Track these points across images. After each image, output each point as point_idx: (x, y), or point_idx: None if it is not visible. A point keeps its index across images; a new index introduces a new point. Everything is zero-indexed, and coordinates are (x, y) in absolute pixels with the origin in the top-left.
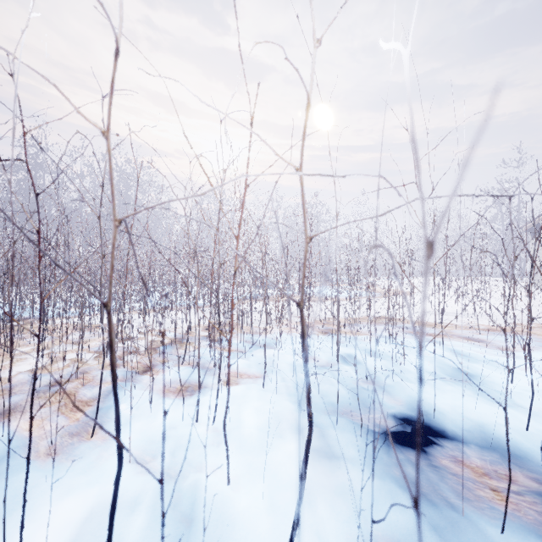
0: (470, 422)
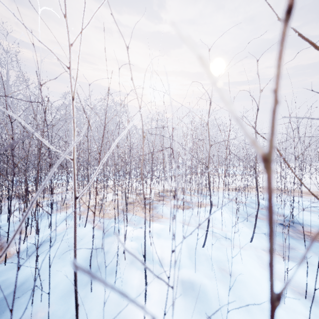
0: (315, 221)
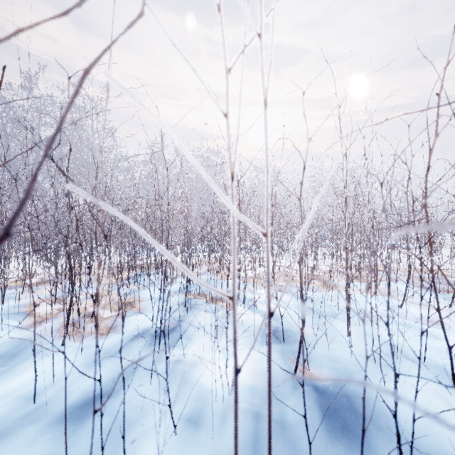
0: None
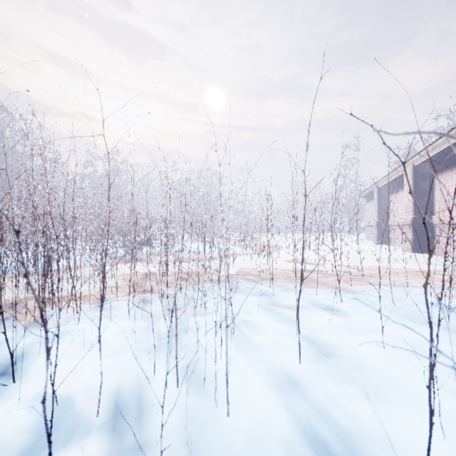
0: None
